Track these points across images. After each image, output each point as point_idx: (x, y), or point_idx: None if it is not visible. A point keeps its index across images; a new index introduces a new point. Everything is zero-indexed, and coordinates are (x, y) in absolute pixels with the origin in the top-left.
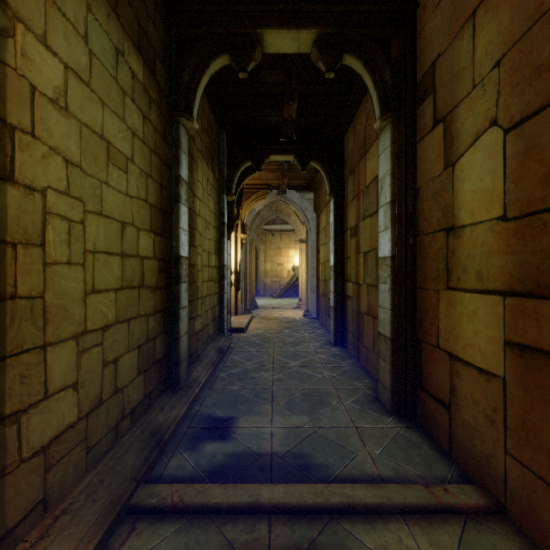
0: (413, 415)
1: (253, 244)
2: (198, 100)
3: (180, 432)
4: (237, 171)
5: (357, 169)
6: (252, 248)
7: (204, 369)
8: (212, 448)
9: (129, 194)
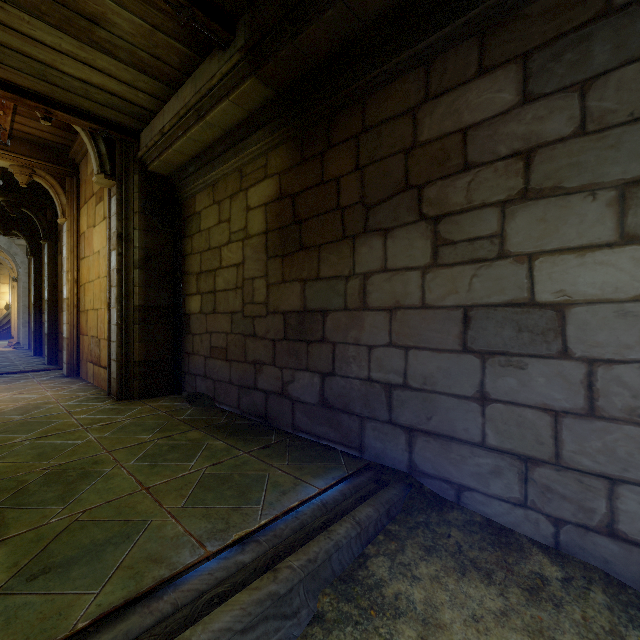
0: (57, 363)
1: None
2: None
3: None
4: None
5: None
6: None
7: None
8: None
9: None
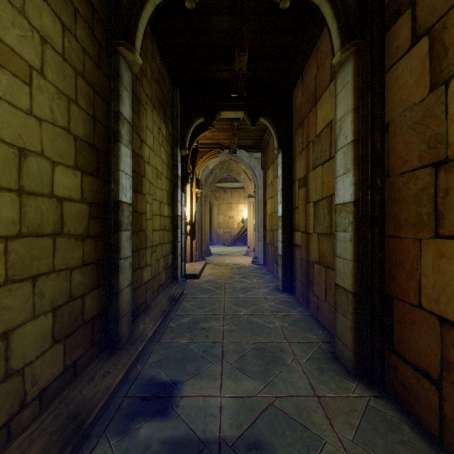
0: (381, 380)
1: (207, 199)
2: (142, 33)
3: (113, 405)
4: (190, 126)
5: (307, 121)
6: (206, 203)
7: (152, 320)
8: (148, 430)
9: (34, 114)
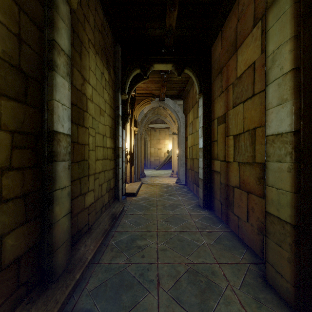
0: None
1: (142, 135)
2: None
3: None
4: (129, 76)
5: (226, 67)
6: (142, 138)
7: (93, 241)
8: None
9: None
